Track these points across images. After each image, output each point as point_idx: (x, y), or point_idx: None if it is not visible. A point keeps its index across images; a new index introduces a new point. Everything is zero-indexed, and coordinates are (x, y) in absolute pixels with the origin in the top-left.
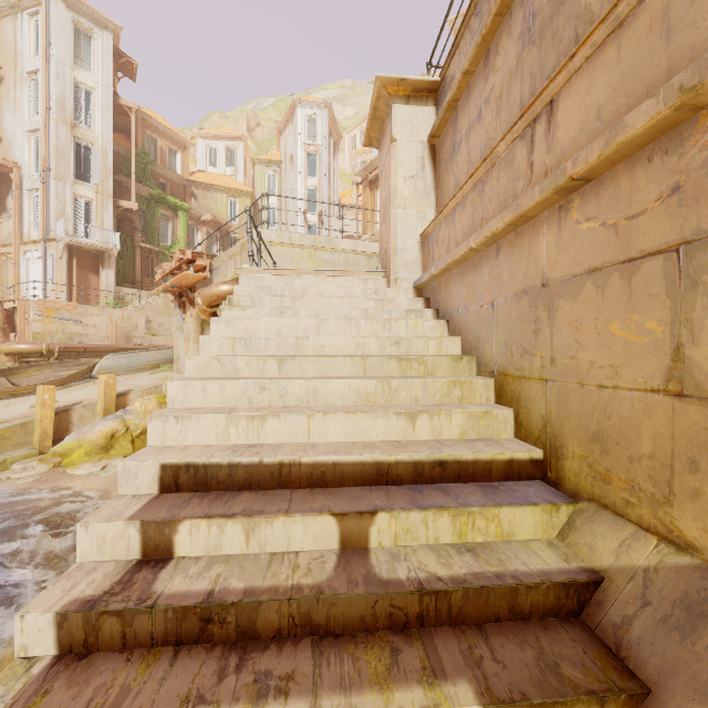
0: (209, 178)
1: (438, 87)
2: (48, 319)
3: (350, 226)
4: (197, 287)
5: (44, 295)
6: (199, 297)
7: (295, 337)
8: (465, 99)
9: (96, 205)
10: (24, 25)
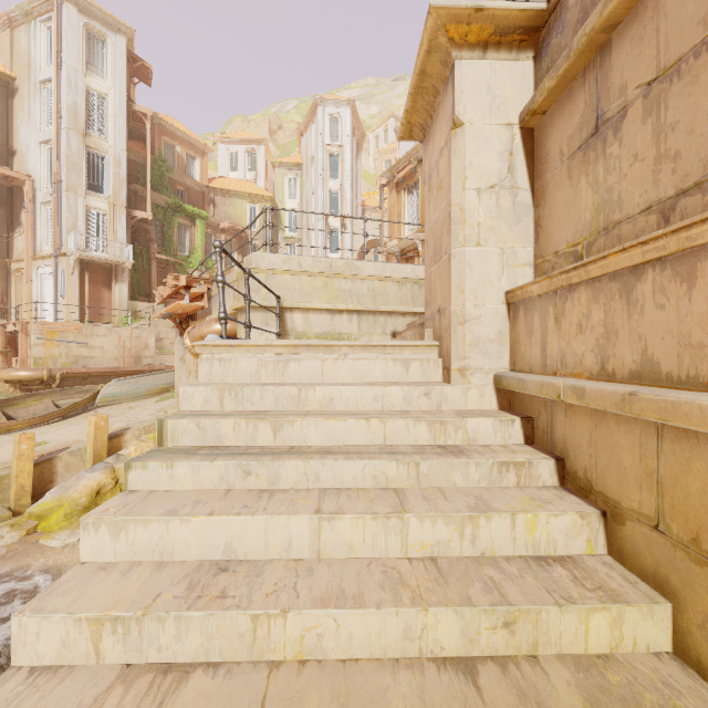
0: (228, 184)
1: (543, 23)
2: (50, 342)
3: (374, 230)
4: (197, 314)
5: (55, 313)
6: (188, 337)
7: (251, 615)
8: (642, 15)
9: (109, 216)
10: (38, 33)
